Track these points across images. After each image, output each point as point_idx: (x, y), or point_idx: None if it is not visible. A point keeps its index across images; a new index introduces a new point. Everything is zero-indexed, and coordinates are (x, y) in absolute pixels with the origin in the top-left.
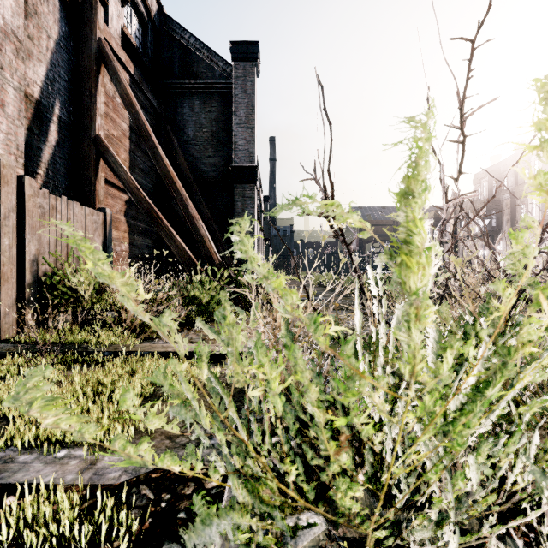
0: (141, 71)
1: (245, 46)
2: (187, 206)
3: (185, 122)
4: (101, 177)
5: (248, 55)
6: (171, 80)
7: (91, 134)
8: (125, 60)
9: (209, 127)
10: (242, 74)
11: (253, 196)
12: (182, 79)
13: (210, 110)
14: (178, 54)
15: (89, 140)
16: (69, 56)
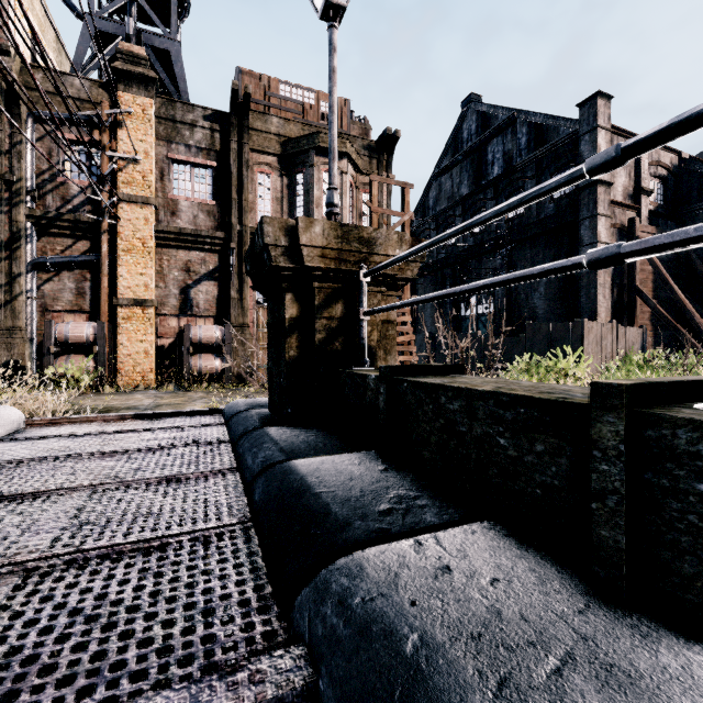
0: (662, 219)
1: None
2: (694, 317)
3: None
4: (637, 306)
5: None
6: (689, 207)
7: (632, 286)
8: (650, 230)
9: None
10: None
11: None
12: (701, 201)
13: None
14: (696, 182)
15: (631, 289)
16: None
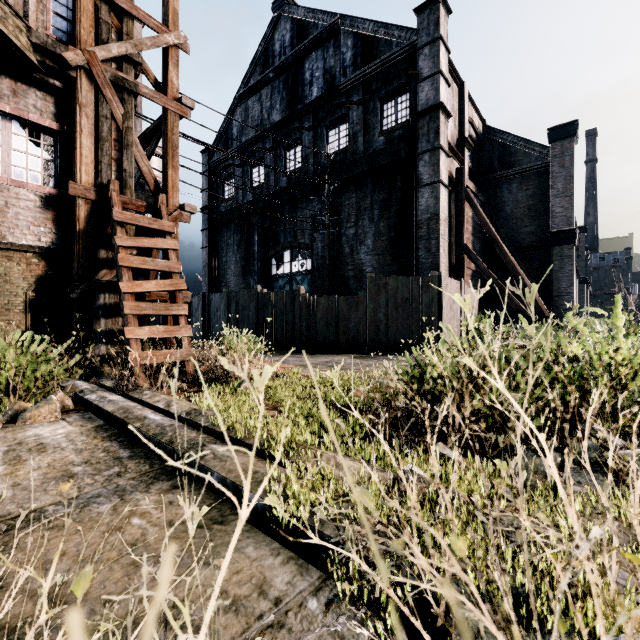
0: (474, 181)
1: (562, 128)
2: (524, 280)
3: (503, 203)
4: (465, 267)
5: (566, 134)
6: (492, 175)
7: (461, 244)
8: (472, 187)
9: (525, 202)
10: (559, 152)
11: (571, 255)
12: (501, 170)
13: (526, 188)
14: (497, 152)
15: (460, 248)
16: (449, 204)
